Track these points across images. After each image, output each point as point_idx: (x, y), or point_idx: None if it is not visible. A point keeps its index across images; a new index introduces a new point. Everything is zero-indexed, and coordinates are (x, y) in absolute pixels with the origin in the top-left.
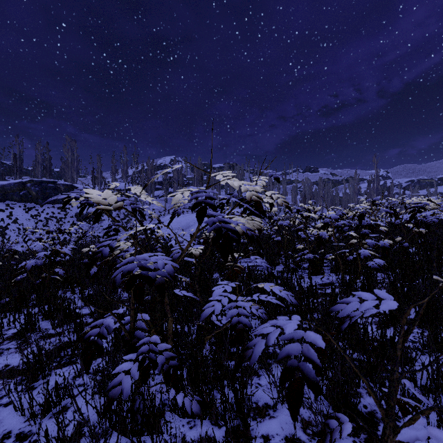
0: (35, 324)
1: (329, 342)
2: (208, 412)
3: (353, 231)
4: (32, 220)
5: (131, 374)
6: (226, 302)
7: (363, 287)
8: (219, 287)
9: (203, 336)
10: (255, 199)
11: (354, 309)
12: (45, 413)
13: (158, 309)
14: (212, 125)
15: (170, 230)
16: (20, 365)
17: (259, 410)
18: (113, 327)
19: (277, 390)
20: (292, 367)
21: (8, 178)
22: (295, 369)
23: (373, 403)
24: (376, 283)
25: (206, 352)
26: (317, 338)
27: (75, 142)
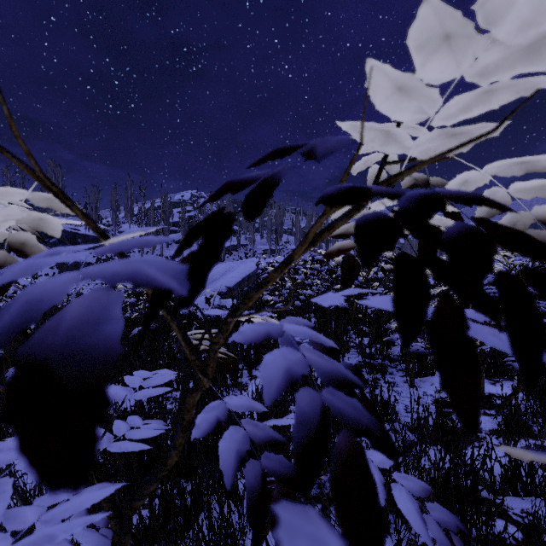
0: None
1: None
2: None
3: None
4: None
5: None
6: None
7: None
8: None
9: None
10: None
11: None
12: None
13: None
14: None
15: None
16: None
17: None
18: None
19: None
20: None
21: None
22: None
23: None
24: None
25: None
26: None
27: (59, 168)
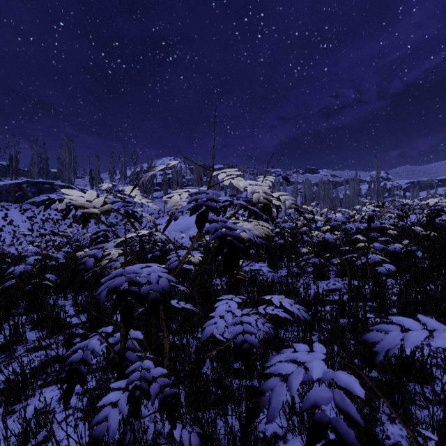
0: (22, 336)
1: (358, 377)
2: (209, 444)
3: (360, 234)
4: (28, 222)
5: (119, 406)
6: (230, 319)
7: (372, 294)
8: (222, 303)
9: (203, 353)
10: (263, 201)
11: (396, 342)
12: (23, 445)
13: (153, 323)
14: (215, 113)
15: (166, 236)
16: (2, 383)
17: (267, 441)
18: (102, 346)
19: (288, 419)
20: (322, 424)
21: (4, 179)
22: (327, 426)
23: (396, 432)
24: (387, 290)
25: (207, 371)
26: (352, 383)
27: (72, 143)
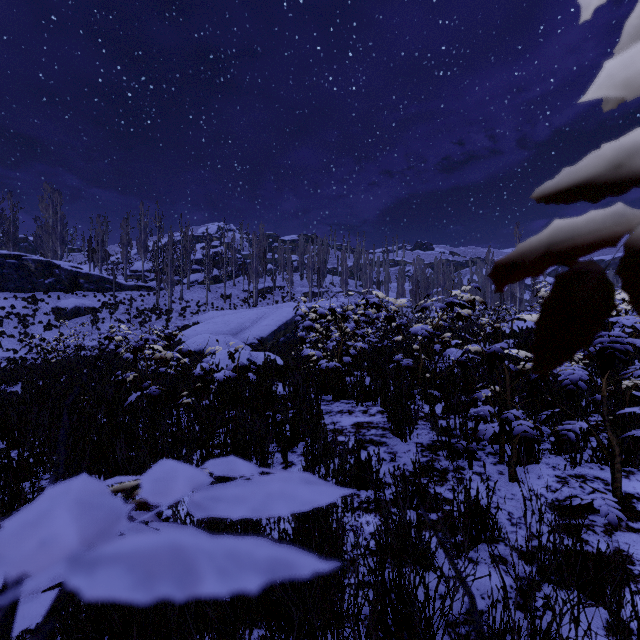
0: None
1: None
2: None
3: None
4: None
5: None
6: None
7: None
8: None
9: None
10: None
11: None
12: None
13: None
14: None
15: None
16: None
17: None
18: None
19: None
20: None
21: None
22: None
23: None
24: None
25: None
26: None
27: (58, 194)
